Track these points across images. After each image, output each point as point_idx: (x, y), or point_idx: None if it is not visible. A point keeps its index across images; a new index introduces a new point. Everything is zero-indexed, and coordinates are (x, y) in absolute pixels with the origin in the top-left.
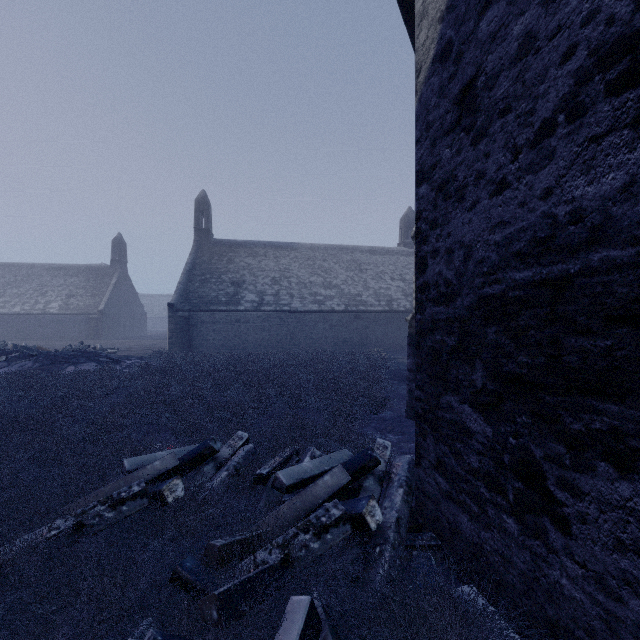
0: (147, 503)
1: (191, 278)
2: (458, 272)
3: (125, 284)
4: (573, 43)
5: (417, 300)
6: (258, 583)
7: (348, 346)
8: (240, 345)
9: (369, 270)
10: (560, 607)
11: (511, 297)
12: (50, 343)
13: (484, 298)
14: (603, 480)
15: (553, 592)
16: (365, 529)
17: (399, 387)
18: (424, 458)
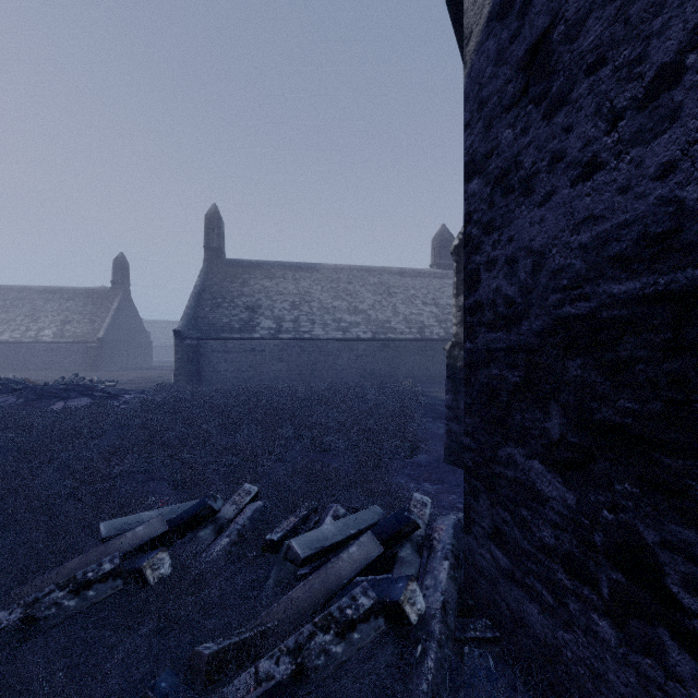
0: (122, 585)
1: (200, 302)
2: (524, 287)
3: (128, 309)
4: None
5: (466, 324)
6: None
7: (376, 378)
8: (255, 377)
9: (399, 294)
10: None
11: (606, 318)
12: (42, 375)
13: (563, 320)
14: None
15: None
16: (403, 622)
17: (434, 425)
18: (475, 523)
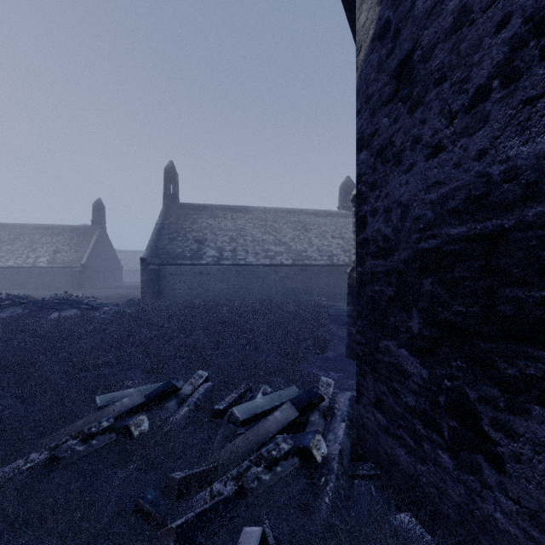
0: (115, 437)
1: (160, 236)
2: (396, 229)
3: (104, 242)
4: (507, 12)
5: (357, 254)
6: (213, 515)
7: (295, 295)
8: (202, 294)
9: (313, 230)
10: (494, 539)
11: (446, 251)
12: (39, 292)
13: (420, 252)
14: (538, 423)
15: (487, 525)
16: (311, 461)
17: (339, 330)
18: (364, 396)
